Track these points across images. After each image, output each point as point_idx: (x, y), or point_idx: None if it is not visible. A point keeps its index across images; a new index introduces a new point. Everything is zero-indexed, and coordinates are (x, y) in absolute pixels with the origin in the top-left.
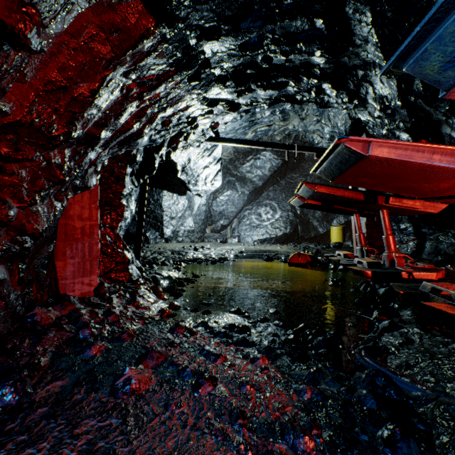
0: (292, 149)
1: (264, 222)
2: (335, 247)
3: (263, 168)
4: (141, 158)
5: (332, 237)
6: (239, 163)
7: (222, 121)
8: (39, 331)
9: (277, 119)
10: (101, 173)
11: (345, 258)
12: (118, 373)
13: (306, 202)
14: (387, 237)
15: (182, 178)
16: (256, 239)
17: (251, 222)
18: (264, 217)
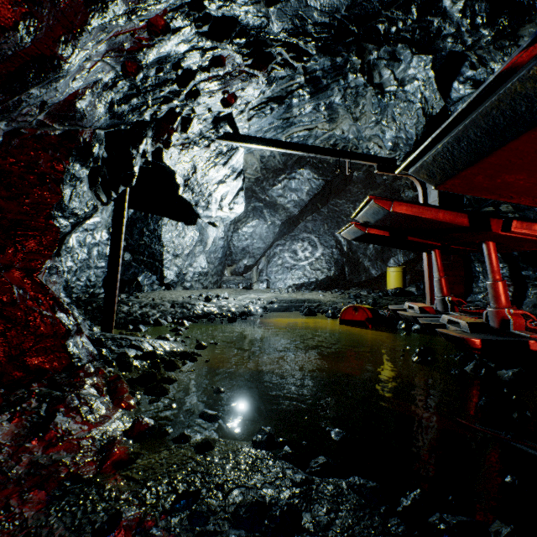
0: (345, 157)
1: (301, 261)
2: (395, 294)
3: (299, 190)
4: (102, 150)
5: (389, 281)
6: (269, 185)
7: (242, 98)
8: None
9: (321, 118)
10: (5, 166)
11: (421, 313)
12: None
13: (367, 231)
14: (496, 284)
15: (185, 196)
16: (290, 285)
17: (284, 262)
18: (300, 256)
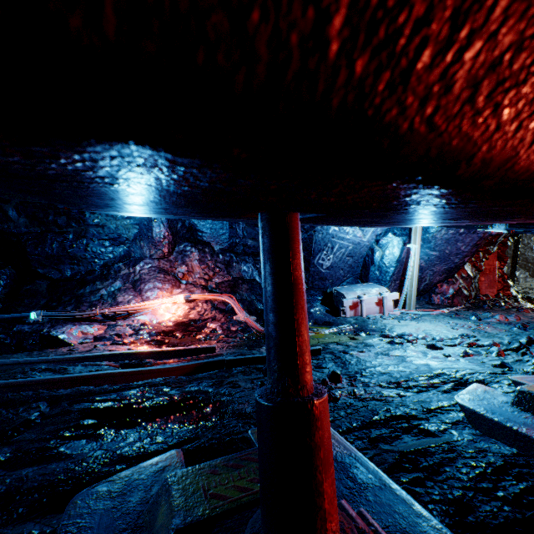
0: None
1: None
2: None
3: None
4: None
5: None
6: None
7: None
8: (482, 300)
9: None
10: None
11: None
12: (518, 307)
13: None
14: None
15: None
16: None
17: None
18: None
